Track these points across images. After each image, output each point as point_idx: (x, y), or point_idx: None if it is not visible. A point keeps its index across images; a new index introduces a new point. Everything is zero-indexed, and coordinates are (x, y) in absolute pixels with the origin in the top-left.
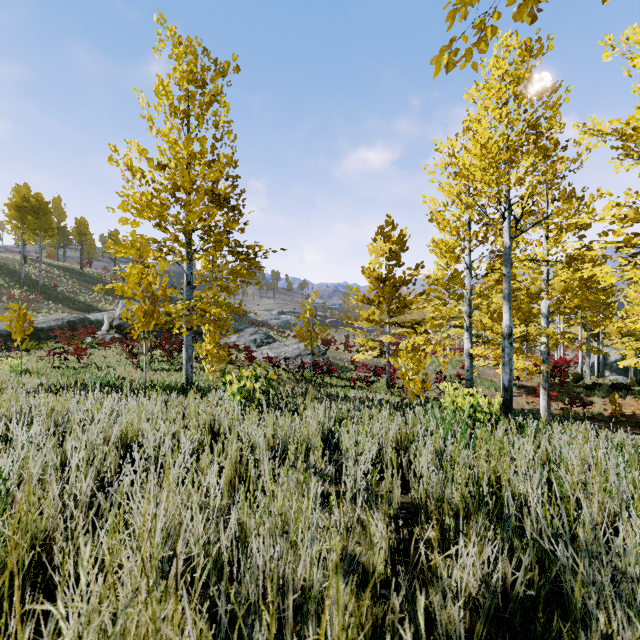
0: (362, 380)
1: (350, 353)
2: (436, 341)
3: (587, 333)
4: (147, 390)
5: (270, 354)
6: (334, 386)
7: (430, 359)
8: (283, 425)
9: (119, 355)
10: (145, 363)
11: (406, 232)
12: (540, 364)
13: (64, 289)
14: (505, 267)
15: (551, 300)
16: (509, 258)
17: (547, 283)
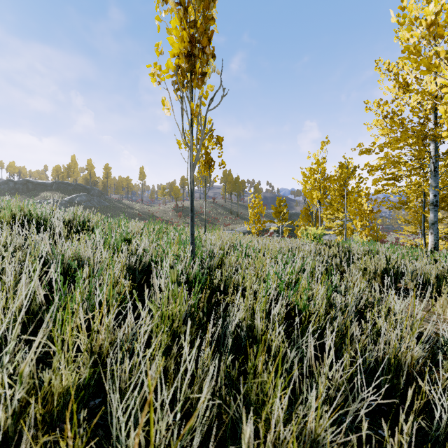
0: None
1: None
2: None
3: None
4: None
5: None
6: None
7: None
8: None
9: None
10: None
11: None
12: None
13: (243, 214)
14: None
15: None
16: None
17: None
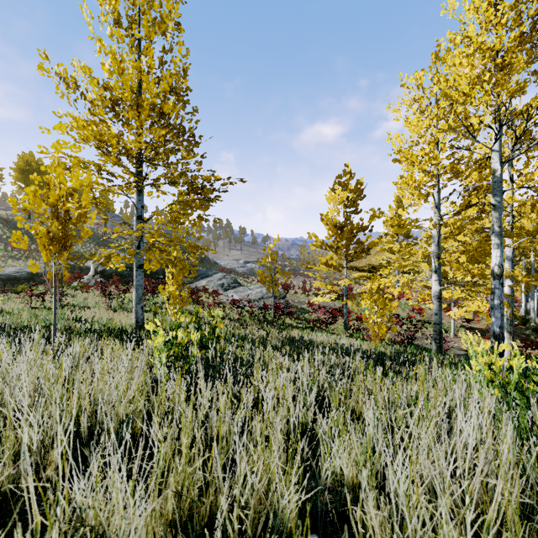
0: (321, 322)
1: (307, 296)
2: (404, 283)
3: (532, 278)
4: (43, 342)
5: (236, 297)
6: (295, 327)
7: (396, 302)
8: (223, 416)
9: (99, 297)
10: (54, 304)
11: (363, 181)
12: (507, 307)
13: None
14: (495, 196)
15: (516, 242)
16: (500, 186)
17: (512, 225)
